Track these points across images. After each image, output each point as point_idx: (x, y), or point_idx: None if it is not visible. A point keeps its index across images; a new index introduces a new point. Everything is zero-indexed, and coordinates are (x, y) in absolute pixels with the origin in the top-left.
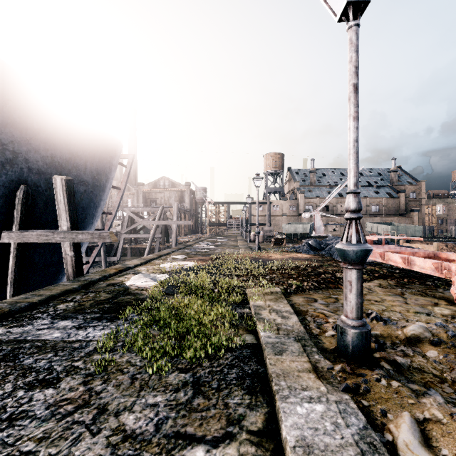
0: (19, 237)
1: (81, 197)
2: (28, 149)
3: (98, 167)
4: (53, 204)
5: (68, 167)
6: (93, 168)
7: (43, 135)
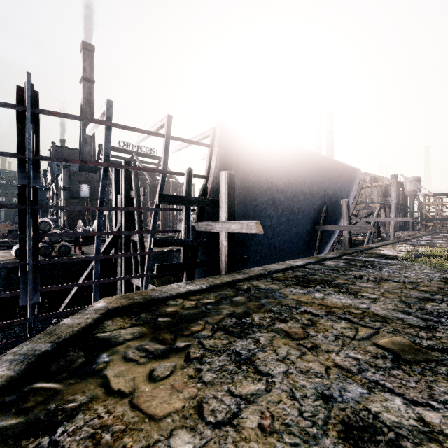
0: (323, 228)
1: (340, 206)
2: (328, 189)
3: (349, 188)
4: (330, 212)
5: (338, 192)
6: (347, 190)
7: (333, 180)
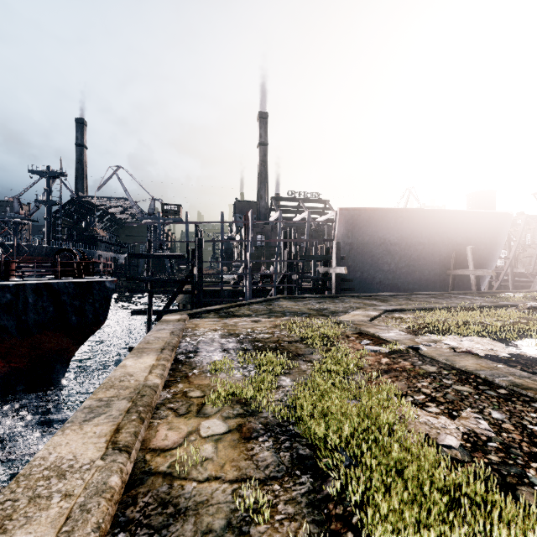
0: (453, 272)
1: (482, 251)
2: (456, 237)
3: (493, 233)
4: (467, 257)
5: (474, 239)
6: (489, 235)
7: (462, 229)
